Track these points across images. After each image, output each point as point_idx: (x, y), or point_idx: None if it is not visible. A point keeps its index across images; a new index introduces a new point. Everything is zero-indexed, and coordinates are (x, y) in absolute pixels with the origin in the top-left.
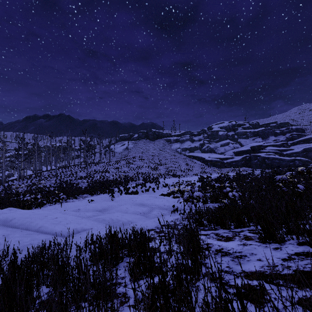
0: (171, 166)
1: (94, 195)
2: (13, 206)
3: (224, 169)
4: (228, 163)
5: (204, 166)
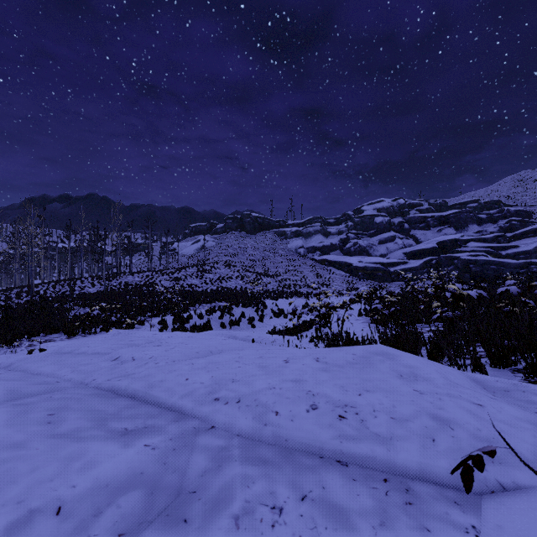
0: (288, 279)
1: (78, 336)
2: None
3: (392, 284)
4: (397, 272)
5: (352, 279)
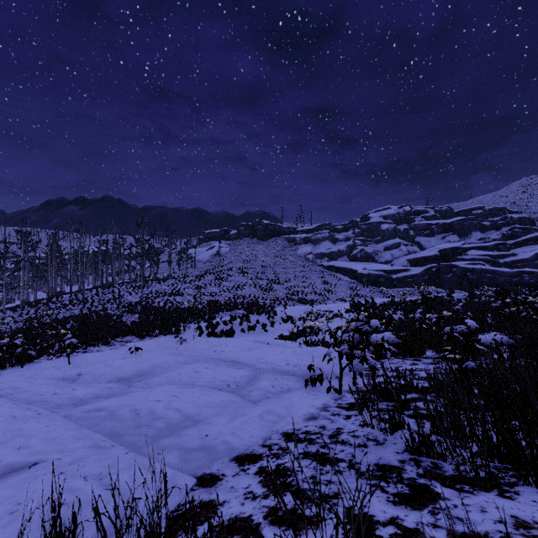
0: (296, 286)
1: (146, 338)
2: None
3: (393, 291)
4: (399, 279)
5: (356, 286)
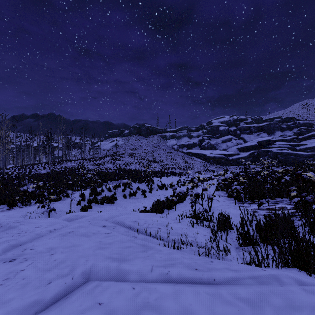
0: (167, 164)
1: (16, 207)
2: None
3: (230, 167)
4: (234, 159)
5: (206, 164)
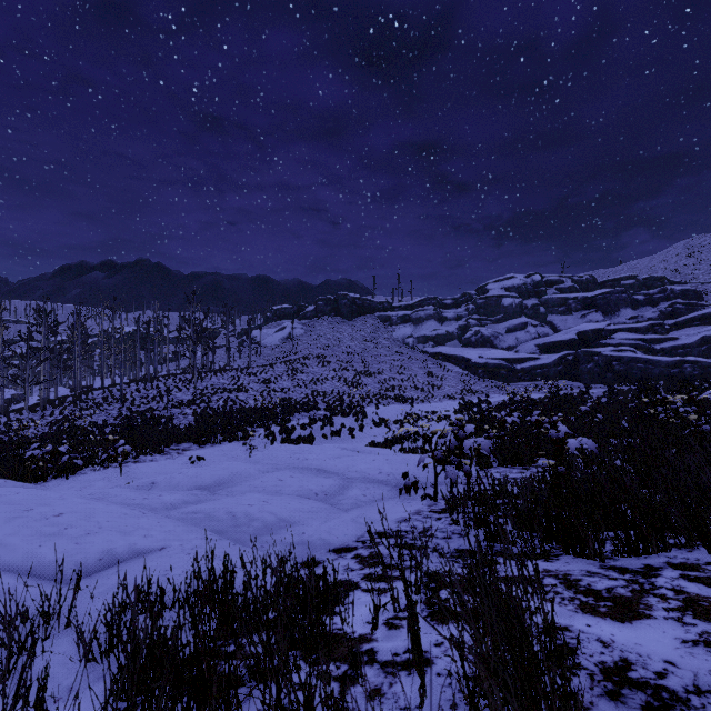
0: (392, 379)
1: (207, 446)
2: (3, 472)
3: (517, 385)
4: (525, 370)
5: (469, 379)
